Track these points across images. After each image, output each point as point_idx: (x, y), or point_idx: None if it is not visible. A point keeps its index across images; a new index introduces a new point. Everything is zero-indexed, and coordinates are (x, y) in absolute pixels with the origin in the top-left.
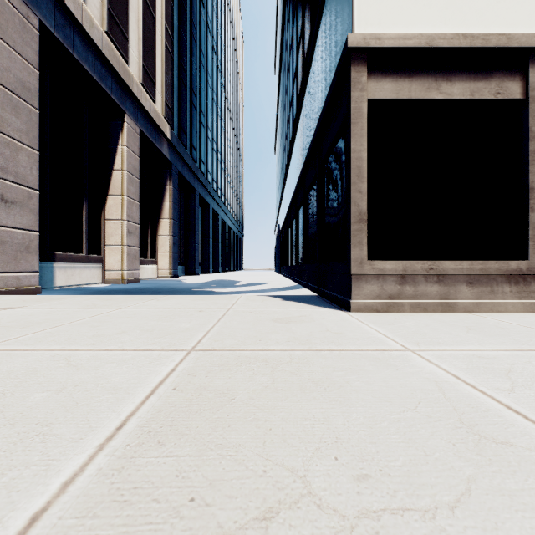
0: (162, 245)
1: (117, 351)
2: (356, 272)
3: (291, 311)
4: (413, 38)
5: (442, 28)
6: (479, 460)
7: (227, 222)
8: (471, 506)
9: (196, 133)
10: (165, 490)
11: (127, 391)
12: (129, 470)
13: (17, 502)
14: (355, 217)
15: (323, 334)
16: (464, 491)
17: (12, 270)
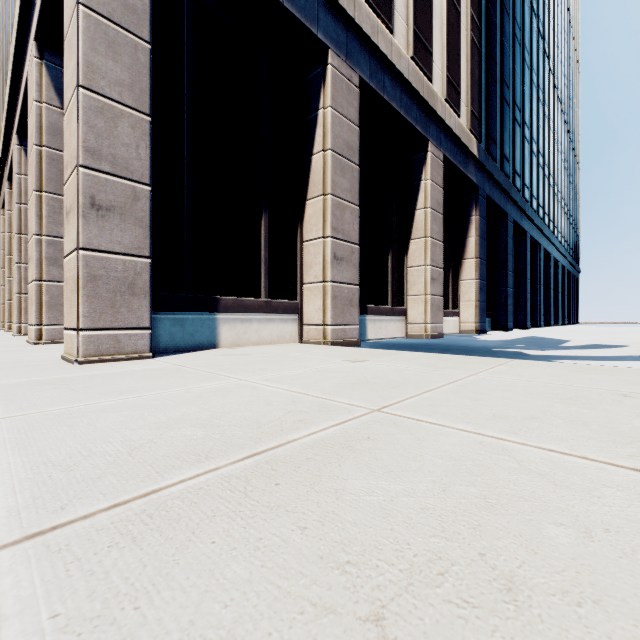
0: (465, 292)
1: (577, 458)
2: None
3: None
4: None
5: None
6: None
7: (552, 254)
8: None
9: (509, 137)
10: None
11: None
12: None
13: None
14: None
15: None
16: None
17: (341, 323)
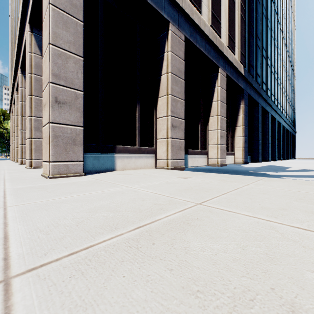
0: (237, 143)
1: (313, 232)
2: None
3: None
4: None
5: None
6: None
7: (282, 123)
8: None
9: (259, 64)
10: None
11: None
12: None
13: None
14: None
15: None
16: None
17: (175, 158)
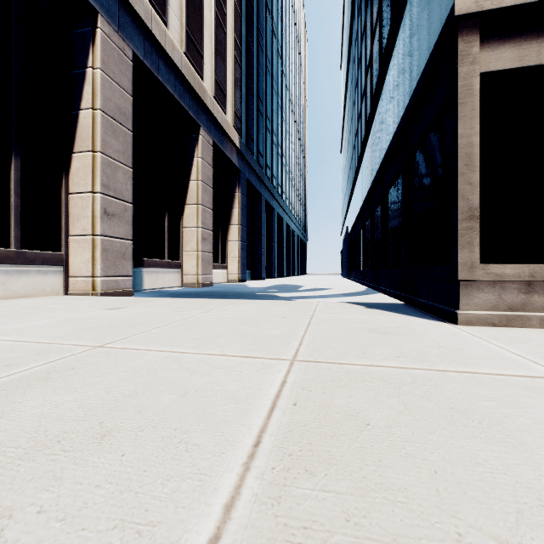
0: (231, 250)
1: (220, 356)
2: (464, 277)
3: (382, 320)
4: None
5: None
6: None
7: (291, 226)
8: None
9: (262, 139)
10: (340, 537)
11: (247, 402)
12: (288, 501)
13: (187, 522)
14: (463, 214)
15: (438, 351)
16: None
17: (113, 274)
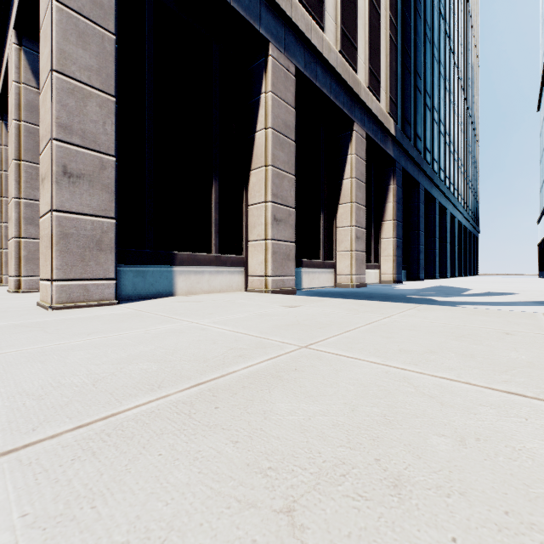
0: (384, 248)
1: (462, 384)
2: None
3: None
4: None
5: None
6: None
7: (457, 217)
8: None
9: (421, 119)
10: None
11: None
12: None
13: None
14: None
15: None
16: None
17: (280, 274)
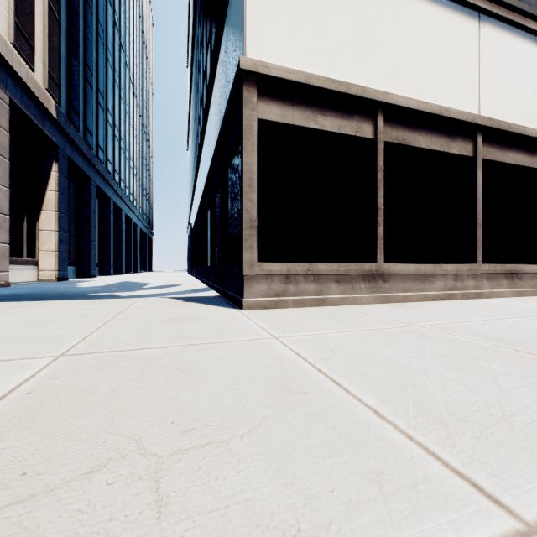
0: (44, 242)
1: None
2: (248, 273)
3: (187, 311)
4: (295, 73)
5: (318, 70)
6: (279, 405)
7: (133, 219)
8: (256, 432)
9: (93, 115)
10: None
11: None
12: None
13: None
14: (247, 224)
15: (208, 330)
16: (257, 425)
17: None
